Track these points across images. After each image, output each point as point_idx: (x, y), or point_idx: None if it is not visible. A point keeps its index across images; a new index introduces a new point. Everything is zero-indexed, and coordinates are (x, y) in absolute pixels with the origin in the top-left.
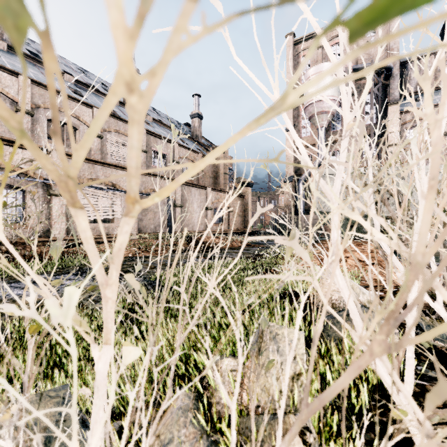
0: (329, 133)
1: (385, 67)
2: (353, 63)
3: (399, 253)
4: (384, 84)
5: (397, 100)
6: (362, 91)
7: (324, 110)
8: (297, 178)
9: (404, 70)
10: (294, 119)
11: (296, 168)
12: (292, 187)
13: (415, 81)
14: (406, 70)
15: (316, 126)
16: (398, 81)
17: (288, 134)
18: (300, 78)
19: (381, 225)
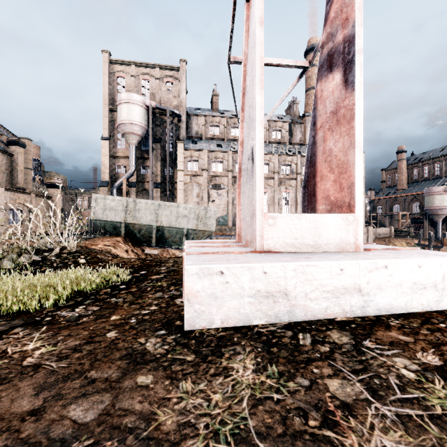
0: (140, 150)
1: (176, 114)
2: (158, 101)
3: (138, 242)
4: (178, 124)
5: (185, 139)
6: (164, 125)
7: (134, 132)
8: (113, 184)
9: (189, 119)
10: (110, 129)
11: (112, 175)
12: (108, 191)
13: (195, 129)
14: (190, 120)
15: (128, 142)
16: (185, 126)
17: (104, 142)
18: (116, 95)
19: (128, 227)
